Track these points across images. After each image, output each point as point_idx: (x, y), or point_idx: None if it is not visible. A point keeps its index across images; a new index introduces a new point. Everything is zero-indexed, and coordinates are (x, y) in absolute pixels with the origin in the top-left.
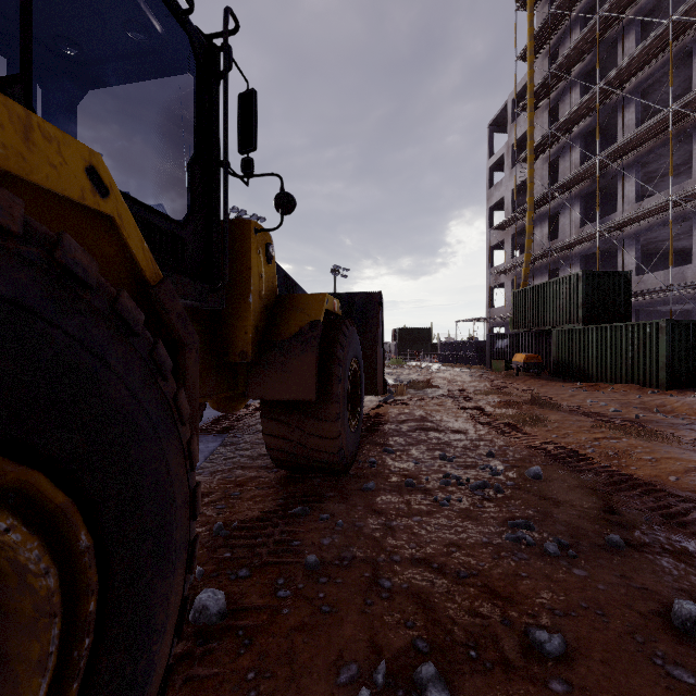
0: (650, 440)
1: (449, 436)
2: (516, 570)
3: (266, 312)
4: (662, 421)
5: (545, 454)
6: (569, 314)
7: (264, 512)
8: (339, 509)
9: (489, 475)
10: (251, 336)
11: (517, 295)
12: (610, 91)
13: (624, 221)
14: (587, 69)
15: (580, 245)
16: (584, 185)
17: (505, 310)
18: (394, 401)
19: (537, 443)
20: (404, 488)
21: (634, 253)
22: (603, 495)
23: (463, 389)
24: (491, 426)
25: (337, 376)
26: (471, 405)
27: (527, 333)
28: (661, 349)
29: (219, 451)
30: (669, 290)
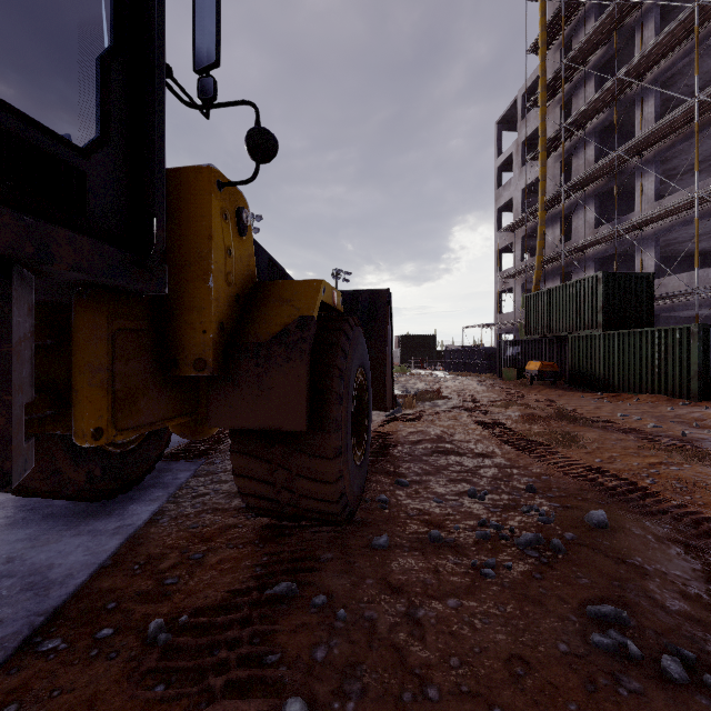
0: None
1: (473, 461)
2: None
3: (238, 304)
4: None
5: (597, 486)
6: (587, 319)
7: (232, 592)
8: (341, 584)
9: (538, 522)
10: (212, 337)
11: (529, 299)
12: (628, 83)
13: (644, 220)
14: (603, 60)
15: (595, 246)
16: (599, 183)
17: (514, 316)
18: (403, 416)
19: (582, 470)
20: (427, 544)
21: (654, 255)
22: (698, 554)
23: (477, 401)
24: (519, 448)
25: (338, 394)
26: (490, 419)
27: (541, 339)
28: (693, 356)
29: (189, 485)
30: (694, 294)
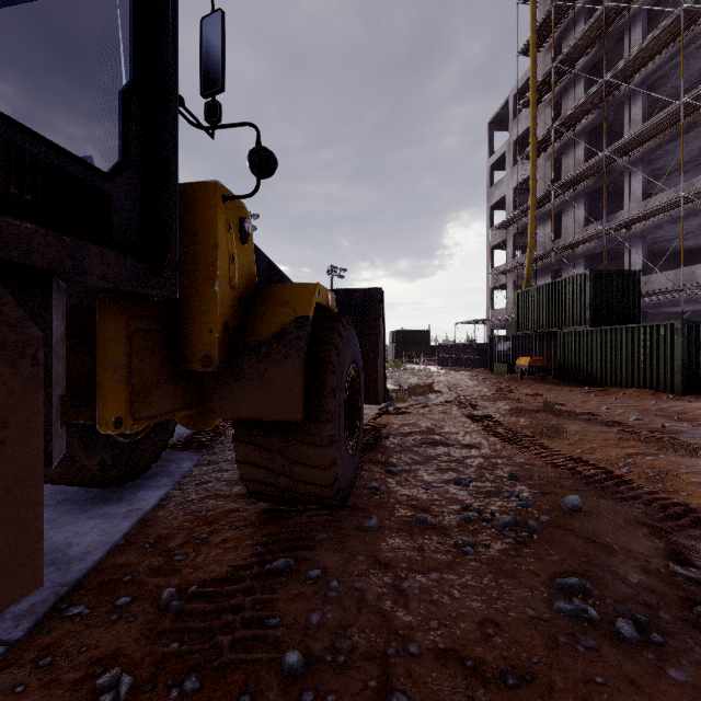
0: (691, 457)
1: (461, 452)
2: (585, 671)
3: (240, 306)
4: (693, 432)
5: (575, 475)
6: (576, 316)
7: (235, 567)
8: (334, 560)
9: (517, 507)
10: (217, 336)
11: (520, 295)
12: (616, 85)
13: (632, 219)
14: (592, 63)
15: (584, 244)
16: (588, 183)
17: (506, 312)
18: (395, 409)
19: (563, 460)
20: (414, 526)
21: (641, 253)
22: (662, 534)
23: (468, 395)
24: (505, 439)
25: (331, 388)
26: (479, 413)
27: (531, 335)
28: (677, 352)
29: (192, 473)
30: (680, 291)
